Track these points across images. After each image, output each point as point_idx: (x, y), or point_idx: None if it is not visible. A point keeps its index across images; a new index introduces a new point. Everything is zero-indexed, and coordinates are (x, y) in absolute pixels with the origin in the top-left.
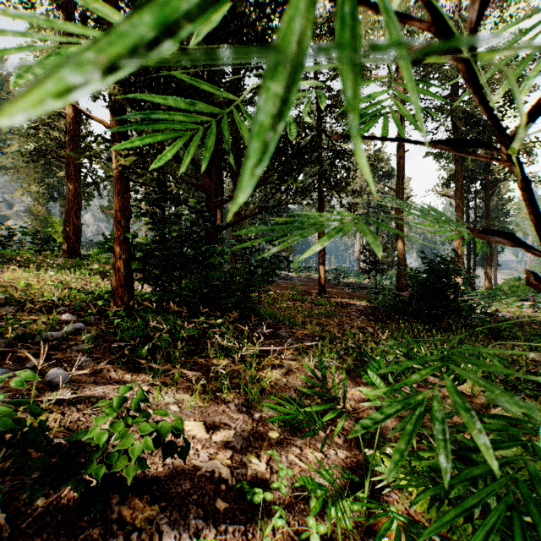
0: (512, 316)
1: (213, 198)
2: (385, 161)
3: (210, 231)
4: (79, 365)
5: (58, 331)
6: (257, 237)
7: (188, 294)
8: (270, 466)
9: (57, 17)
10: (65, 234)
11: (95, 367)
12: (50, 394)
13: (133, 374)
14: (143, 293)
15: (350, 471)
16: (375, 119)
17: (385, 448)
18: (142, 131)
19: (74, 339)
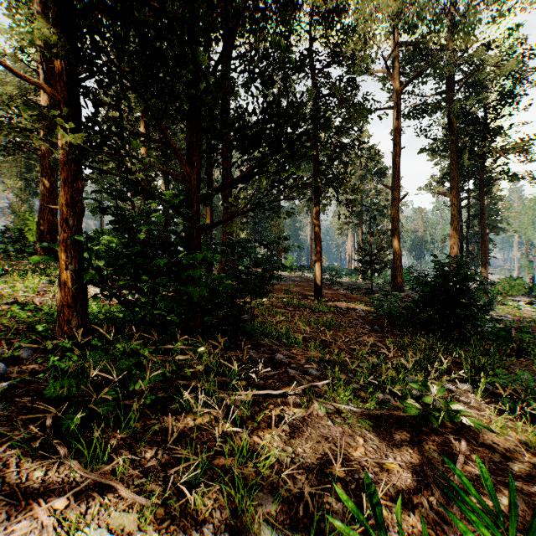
0: (513, 319)
1: (194, 190)
2: (378, 159)
3: (190, 231)
4: None
5: None
6: (249, 239)
7: (161, 312)
8: None
9: None
10: (39, 232)
11: None
12: None
13: (49, 466)
14: (107, 309)
15: None
16: None
17: None
18: (97, 100)
19: None
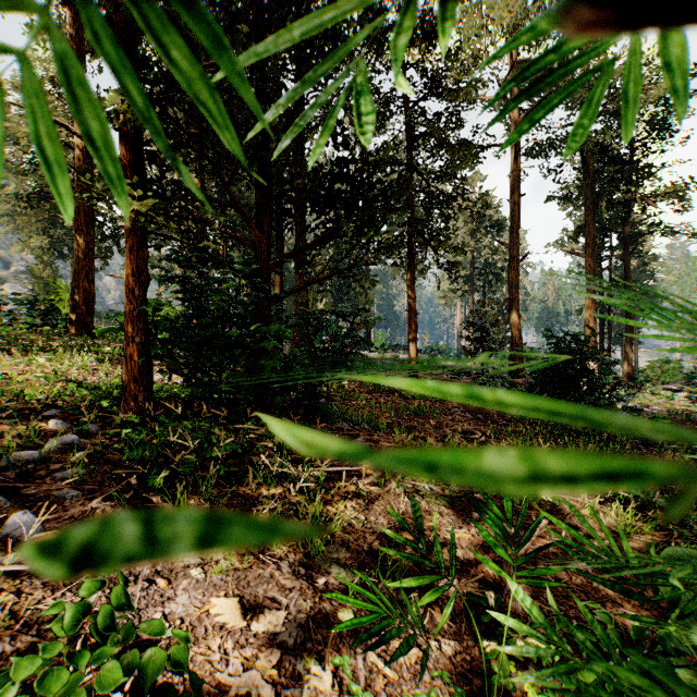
0: (661, 411)
1: (265, 257)
2: (495, 208)
3: (260, 302)
4: (60, 504)
5: (39, 448)
6: (326, 311)
7: (229, 390)
8: (339, 677)
9: (62, 16)
10: (73, 303)
11: (84, 507)
12: (5, 557)
13: None
14: (168, 388)
15: (462, 679)
16: (575, 88)
17: (513, 640)
18: (164, 164)
19: (61, 460)
